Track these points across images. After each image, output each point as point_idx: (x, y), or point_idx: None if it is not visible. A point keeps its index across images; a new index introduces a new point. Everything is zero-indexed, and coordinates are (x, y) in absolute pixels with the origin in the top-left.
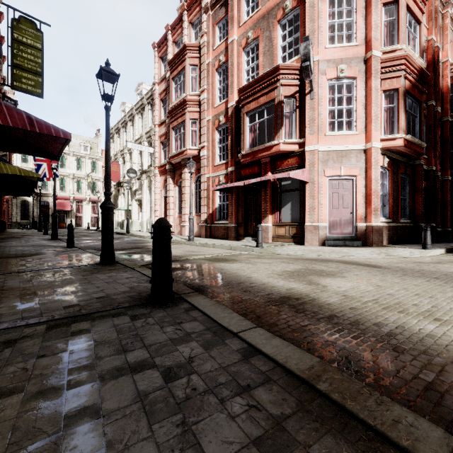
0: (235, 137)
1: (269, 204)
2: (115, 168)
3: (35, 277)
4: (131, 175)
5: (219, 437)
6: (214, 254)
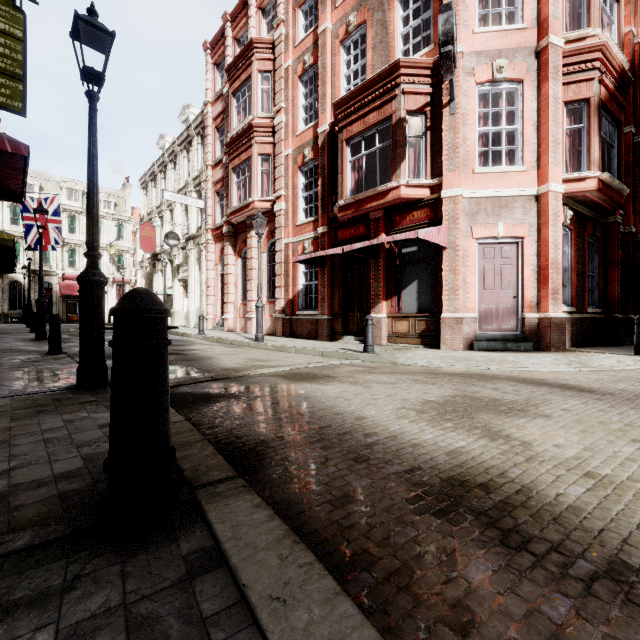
0: (328, 180)
1: (382, 283)
2: (149, 233)
3: None
4: (171, 241)
5: None
6: (293, 365)
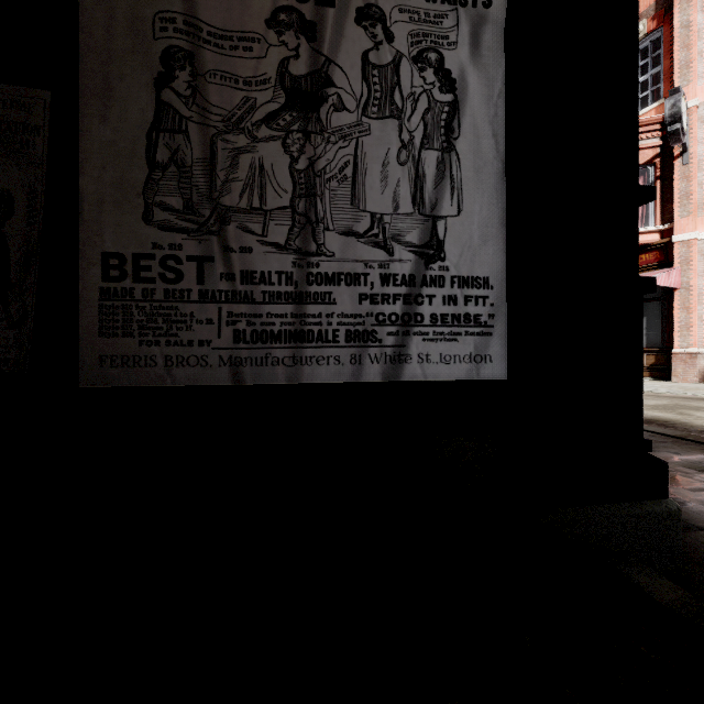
0: None
1: None
2: None
3: None
4: None
5: None
6: None
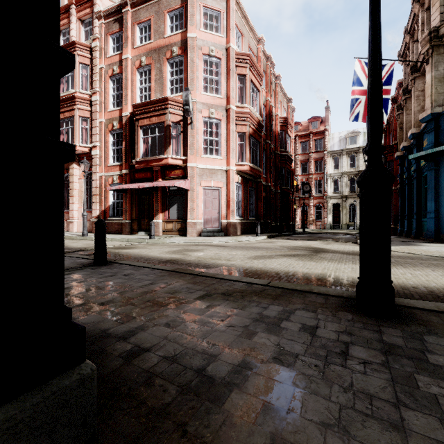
0: (129, 144)
1: (160, 204)
2: None
3: None
4: None
5: (148, 278)
6: (115, 245)
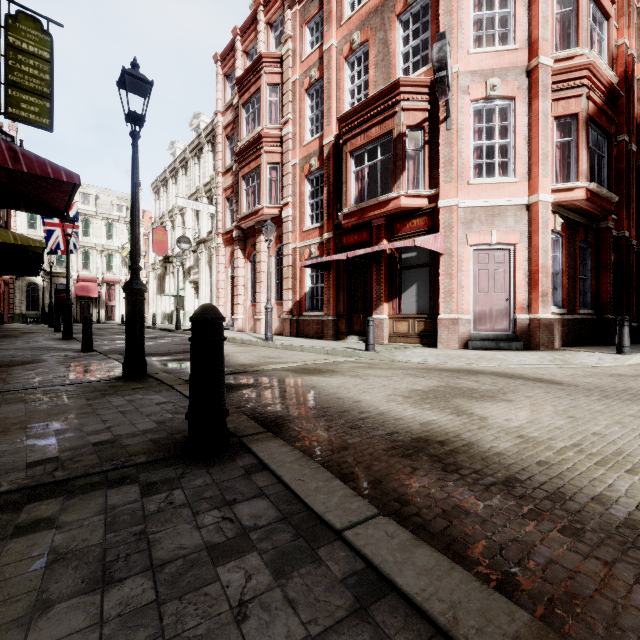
0: (333, 189)
1: (384, 286)
2: (161, 236)
3: (8, 401)
4: (183, 245)
5: None
6: (302, 362)
